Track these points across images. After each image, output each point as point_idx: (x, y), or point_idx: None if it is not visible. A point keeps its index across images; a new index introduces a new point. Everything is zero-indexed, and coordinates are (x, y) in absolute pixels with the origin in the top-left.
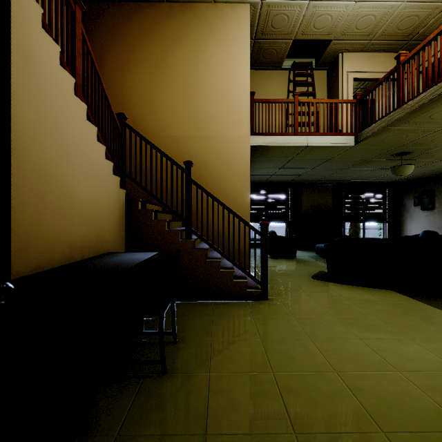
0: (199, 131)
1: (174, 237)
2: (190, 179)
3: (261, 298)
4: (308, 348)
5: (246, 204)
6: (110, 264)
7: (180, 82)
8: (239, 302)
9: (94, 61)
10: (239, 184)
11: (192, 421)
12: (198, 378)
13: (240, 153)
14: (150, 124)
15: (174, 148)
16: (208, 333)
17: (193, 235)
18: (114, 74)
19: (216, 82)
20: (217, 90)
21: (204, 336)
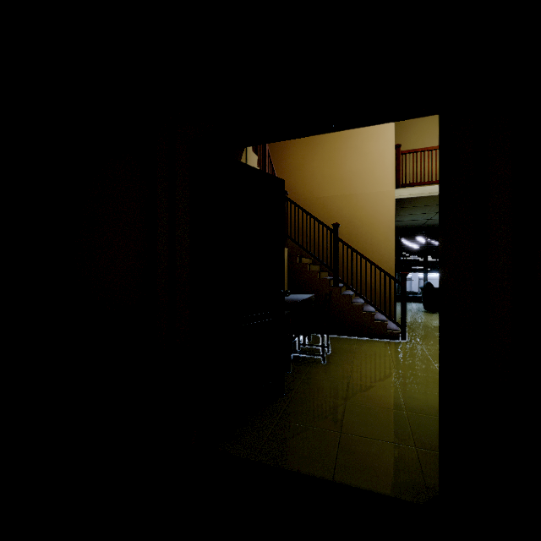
0: (344, 190)
1: (324, 285)
2: (337, 238)
3: (400, 338)
4: (428, 366)
5: (390, 255)
6: (289, 298)
7: (327, 148)
8: (380, 340)
9: (272, 165)
10: (384, 236)
11: (342, 377)
12: (345, 366)
13: (385, 207)
14: (301, 189)
15: (322, 207)
16: (352, 352)
17: (339, 284)
18: (272, 151)
19: (360, 143)
20: (362, 150)
21: (348, 353)
